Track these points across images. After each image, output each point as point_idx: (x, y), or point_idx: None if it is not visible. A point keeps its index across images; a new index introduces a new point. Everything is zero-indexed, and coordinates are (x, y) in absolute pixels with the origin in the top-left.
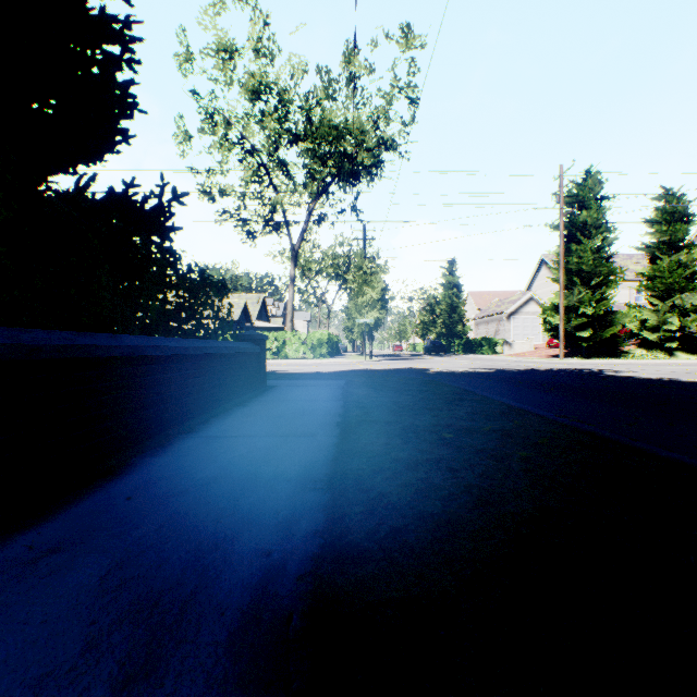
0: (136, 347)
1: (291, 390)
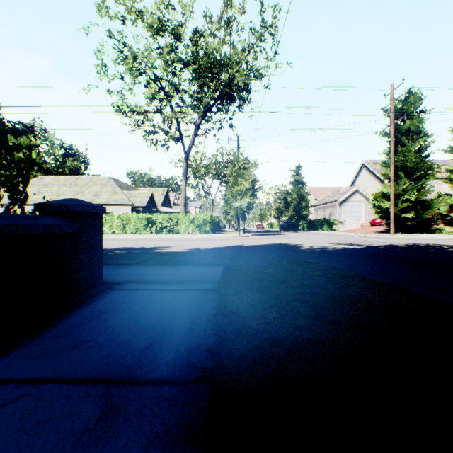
0: None
1: (127, 299)
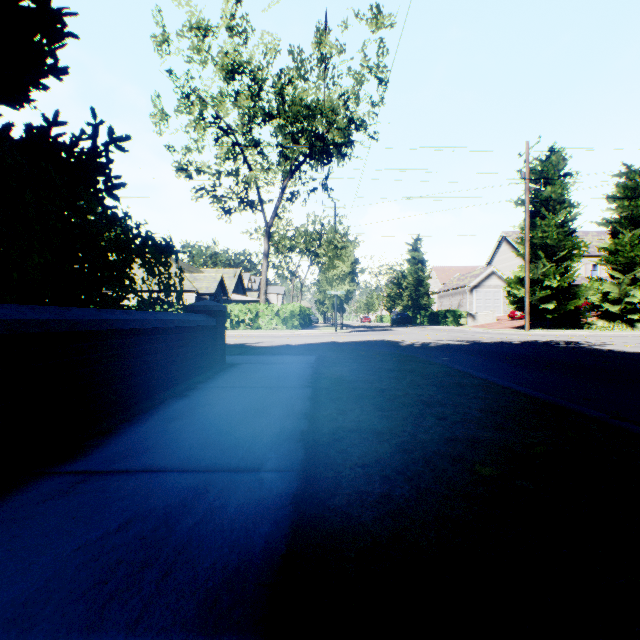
0: None
1: (252, 370)
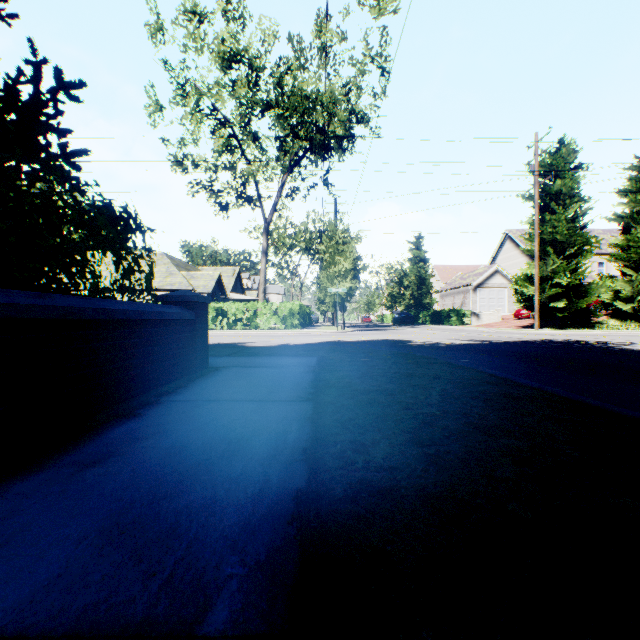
0: None
1: (238, 375)
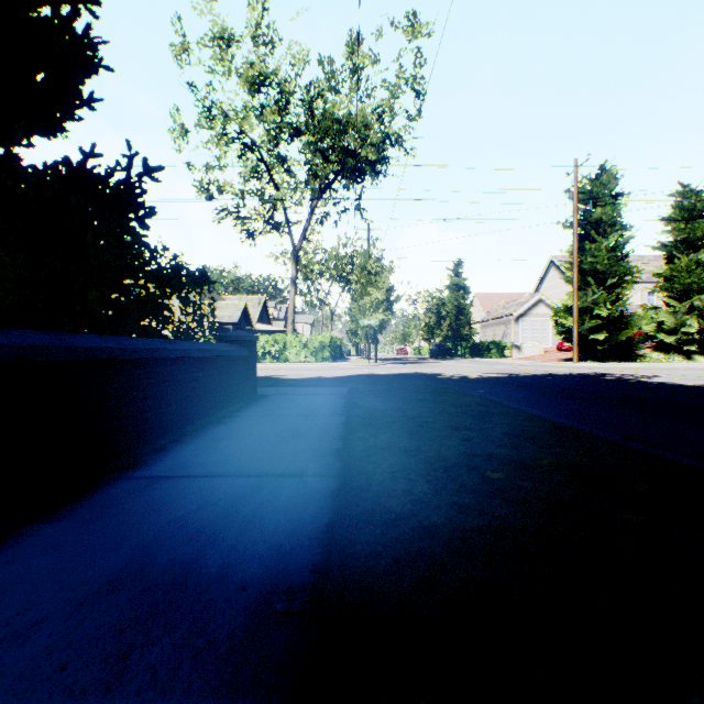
0: (33, 349)
1: (284, 400)
